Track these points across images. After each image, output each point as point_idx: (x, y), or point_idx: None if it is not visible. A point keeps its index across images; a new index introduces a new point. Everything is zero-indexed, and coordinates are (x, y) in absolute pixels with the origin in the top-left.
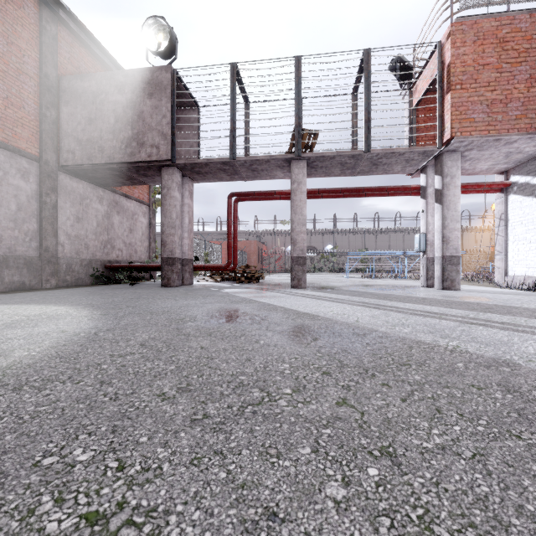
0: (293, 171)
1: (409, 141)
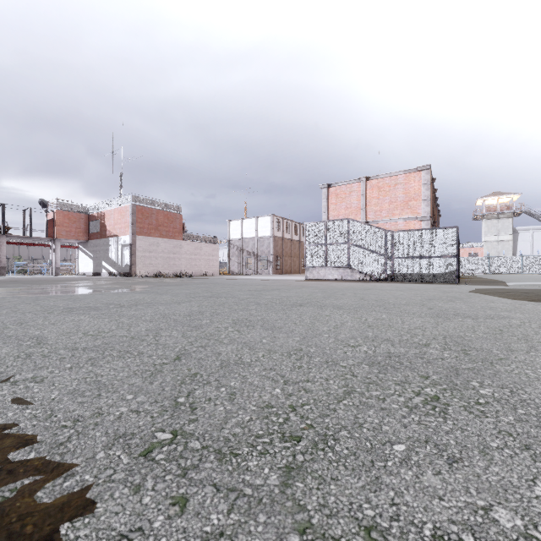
0: (1, 238)
1: (46, 230)
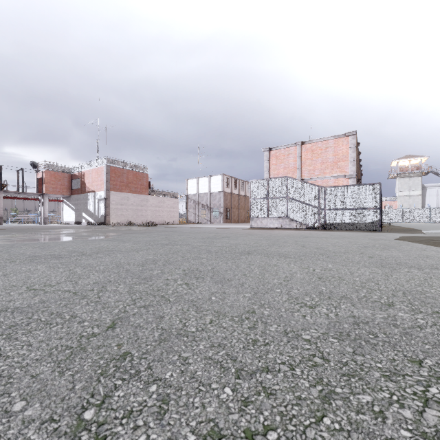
0: None
1: (37, 187)
